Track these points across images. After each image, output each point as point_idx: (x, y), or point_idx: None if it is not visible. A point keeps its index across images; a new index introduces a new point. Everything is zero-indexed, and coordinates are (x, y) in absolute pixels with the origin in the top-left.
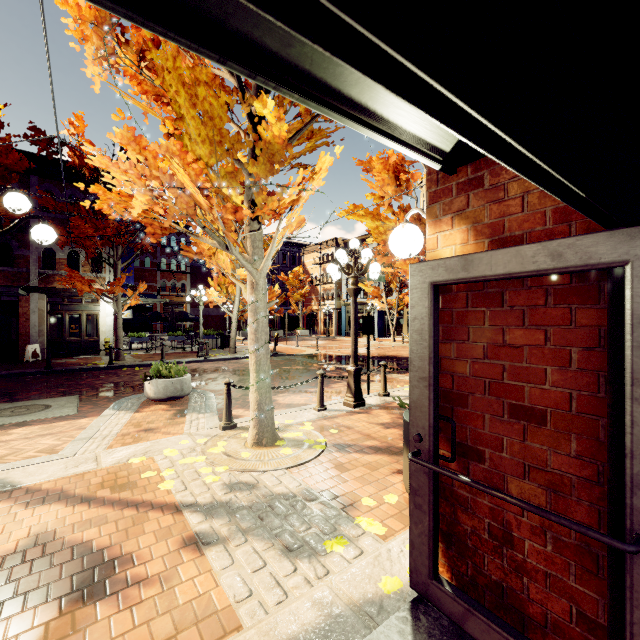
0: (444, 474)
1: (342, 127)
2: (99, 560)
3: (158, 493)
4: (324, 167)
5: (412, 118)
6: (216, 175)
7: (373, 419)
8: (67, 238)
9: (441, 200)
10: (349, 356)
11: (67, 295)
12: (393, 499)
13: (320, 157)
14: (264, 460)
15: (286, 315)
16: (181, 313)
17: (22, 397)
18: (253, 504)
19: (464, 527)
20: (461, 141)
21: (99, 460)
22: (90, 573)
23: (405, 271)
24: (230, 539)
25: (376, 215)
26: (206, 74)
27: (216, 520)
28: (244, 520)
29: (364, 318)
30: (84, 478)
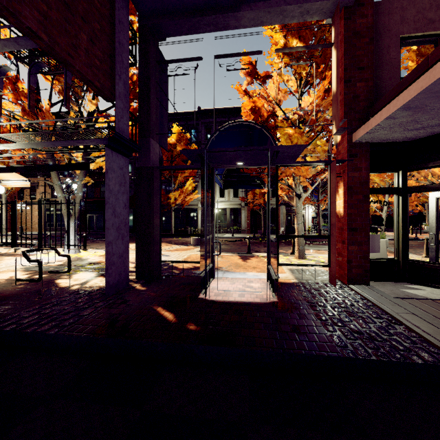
0: None
1: None
2: None
3: None
4: None
5: None
6: None
7: None
8: None
9: None
10: None
11: (292, 206)
12: None
13: None
14: None
15: (420, 213)
16: None
17: (307, 244)
18: None
19: None
20: None
21: None
22: None
23: None
24: None
25: None
26: None
27: None
28: None
29: None
30: None
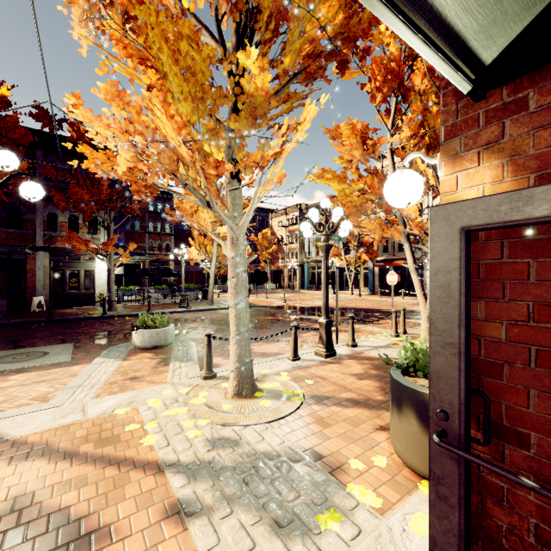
0: (493, 471)
1: (317, 89)
2: (75, 532)
3: (141, 449)
4: (308, 118)
5: (466, 1)
6: (198, 133)
7: (345, 369)
8: (67, 203)
9: (462, 133)
10: (313, 307)
11: (67, 254)
12: (382, 462)
13: (306, 105)
14: (245, 413)
15: (257, 271)
16: (166, 269)
17: (24, 344)
18: (237, 464)
19: (497, 522)
20: (512, 45)
21: (86, 410)
22: (64, 550)
23: (370, 230)
24: (214, 509)
25: (343, 178)
26: (188, 27)
27: (199, 484)
28: (228, 484)
29: (333, 273)
30: (70, 430)
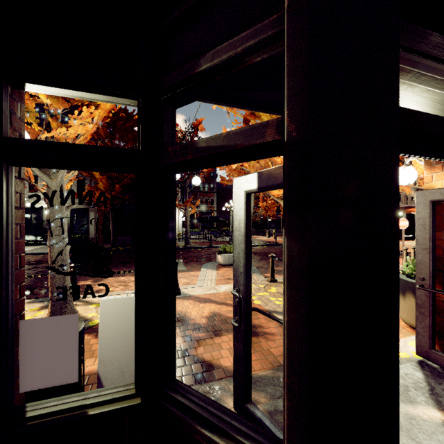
0: (441, 293)
1: None
2: None
3: (254, 305)
4: None
5: None
6: None
7: None
8: None
9: None
10: None
11: None
12: None
13: None
14: None
15: (281, 218)
16: (215, 217)
17: None
18: None
19: None
20: None
21: (216, 289)
22: None
23: None
24: None
25: None
26: None
27: None
28: None
29: None
30: (215, 295)
